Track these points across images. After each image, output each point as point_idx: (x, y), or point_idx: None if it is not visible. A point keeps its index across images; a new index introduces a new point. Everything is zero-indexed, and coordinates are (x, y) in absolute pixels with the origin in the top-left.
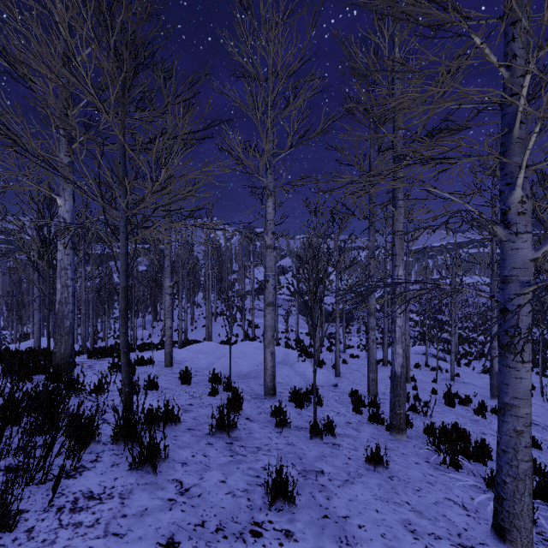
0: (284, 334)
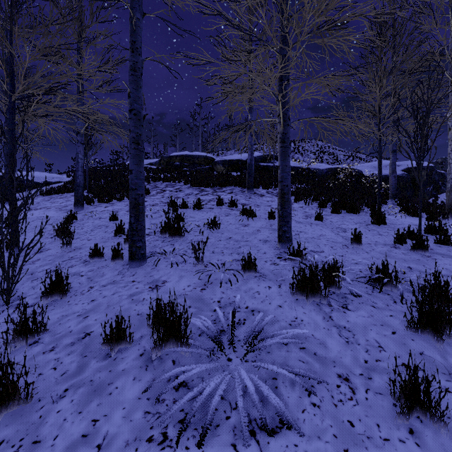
0: None
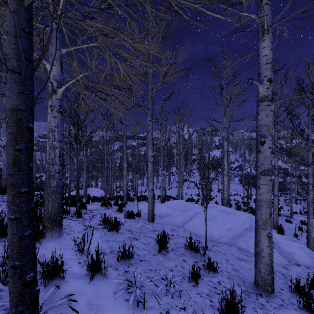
0: (232, 196)
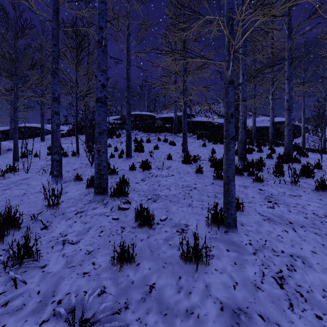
0: None
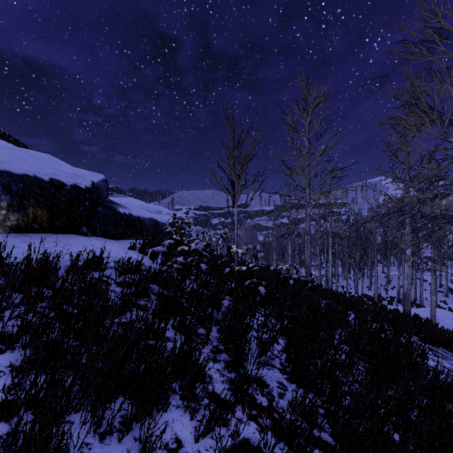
0: None
